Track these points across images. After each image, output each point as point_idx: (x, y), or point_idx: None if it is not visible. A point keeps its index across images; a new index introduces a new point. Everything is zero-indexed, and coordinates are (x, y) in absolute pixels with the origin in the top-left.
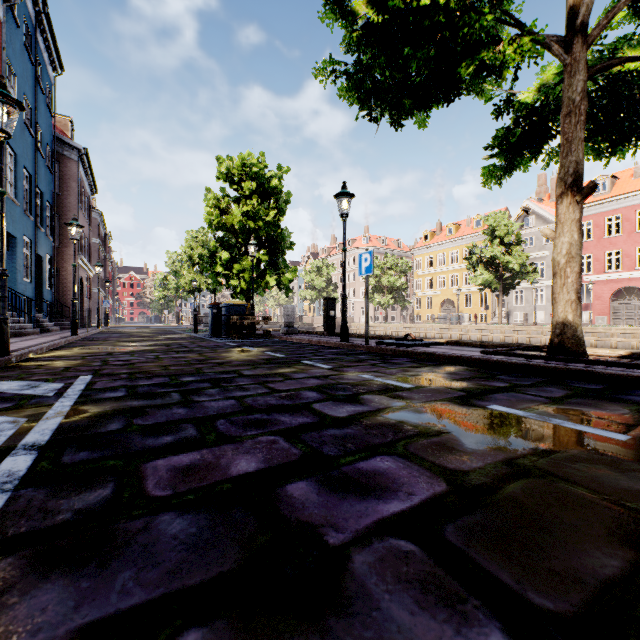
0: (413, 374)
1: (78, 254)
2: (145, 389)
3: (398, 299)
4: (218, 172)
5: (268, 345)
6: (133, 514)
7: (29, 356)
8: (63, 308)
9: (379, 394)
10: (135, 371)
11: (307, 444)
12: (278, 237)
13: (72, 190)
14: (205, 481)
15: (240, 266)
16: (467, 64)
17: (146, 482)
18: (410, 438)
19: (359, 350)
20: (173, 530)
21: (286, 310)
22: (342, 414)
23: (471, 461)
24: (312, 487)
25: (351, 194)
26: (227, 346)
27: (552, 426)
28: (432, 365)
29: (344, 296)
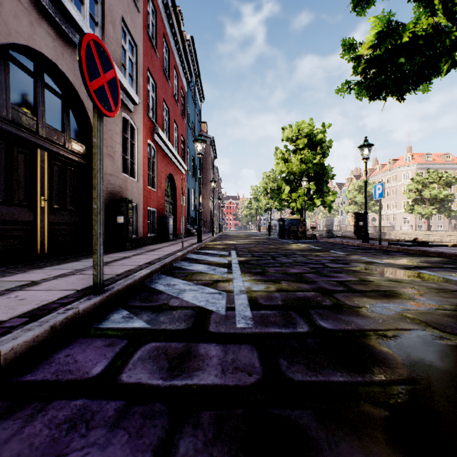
0: (394, 259)
1: (210, 193)
2: (257, 255)
3: (442, 209)
4: (282, 136)
5: (313, 243)
6: (268, 273)
7: (205, 243)
8: (204, 222)
9: (361, 263)
10: (249, 250)
11: (316, 270)
12: (322, 172)
13: (207, 160)
14: (284, 271)
15: (296, 194)
16: (445, 60)
17: (269, 270)
18: (358, 273)
19: (374, 248)
20: (278, 275)
21: (327, 222)
22: (336, 266)
23: (376, 278)
24: (314, 275)
25: (370, 144)
26: (288, 243)
27: (439, 277)
28: (417, 256)
29: (365, 212)
